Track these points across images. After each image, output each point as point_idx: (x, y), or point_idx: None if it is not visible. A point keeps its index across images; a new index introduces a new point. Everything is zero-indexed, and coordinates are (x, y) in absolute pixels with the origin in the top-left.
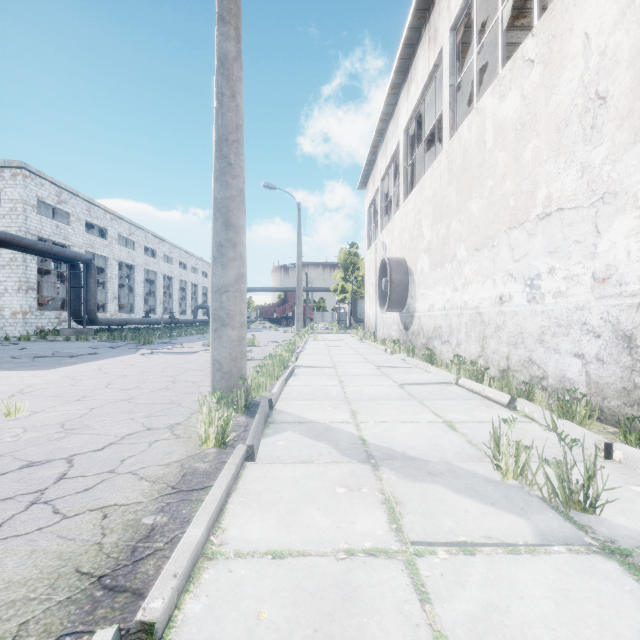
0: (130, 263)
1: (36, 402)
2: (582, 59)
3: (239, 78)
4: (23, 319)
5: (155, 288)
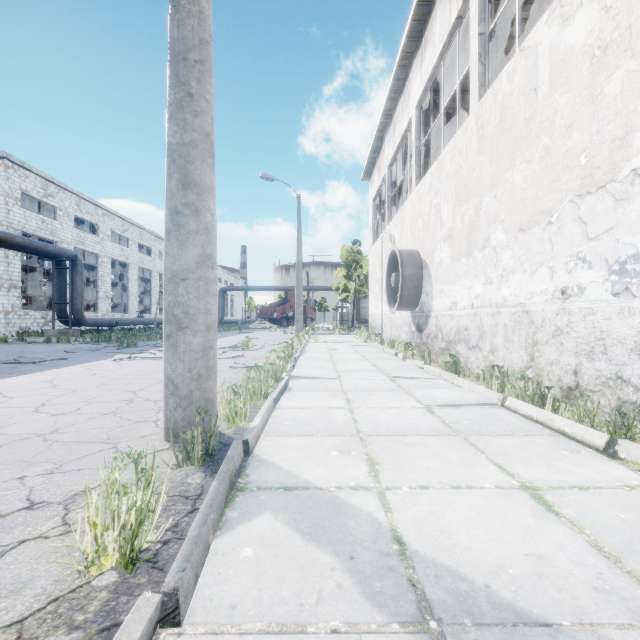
0: (124, 261)
1: None
2: None
3: None
4: (5, 319)
5: (151, 287)
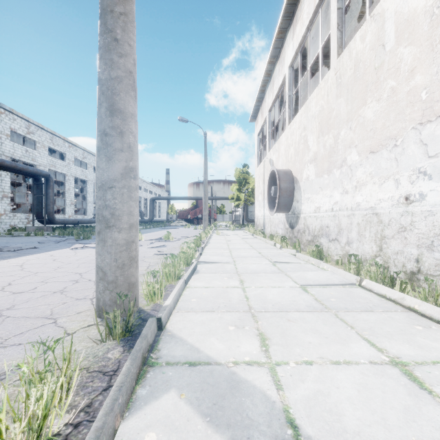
0: (83, 179)
1: None
2: None
3: None
4: None
5: None
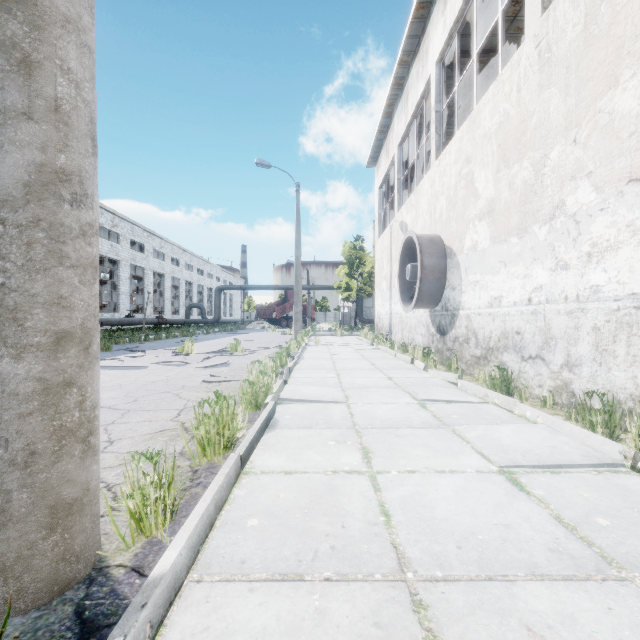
0: (113, 257)
1: None
2: None
3: None
4: None
5: (143, 285)
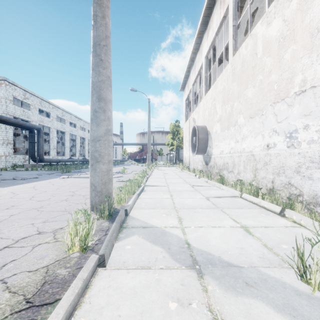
0: (62, 130)
1: None
2: None
3: (107, 6)
4: (5, 159)
5: (76, 143)
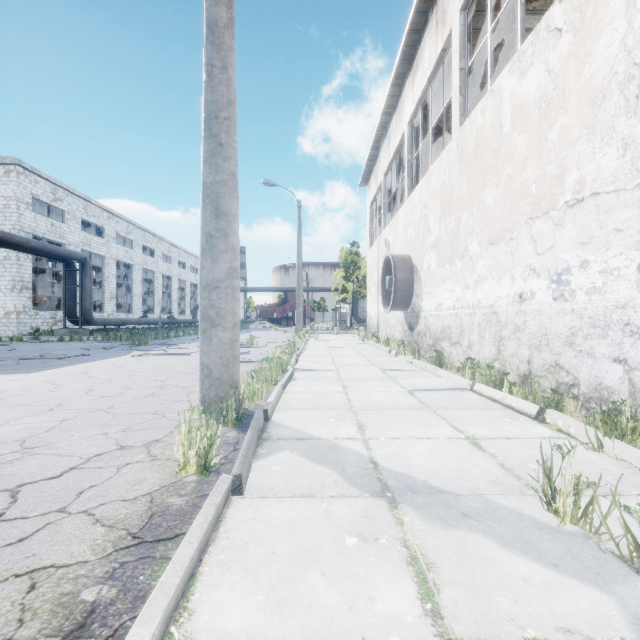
0: (128, 262)
1: (3, 412)
2: (624, 19)
3: (231, 48)
4: (17, 319)
5: (153, 288)
